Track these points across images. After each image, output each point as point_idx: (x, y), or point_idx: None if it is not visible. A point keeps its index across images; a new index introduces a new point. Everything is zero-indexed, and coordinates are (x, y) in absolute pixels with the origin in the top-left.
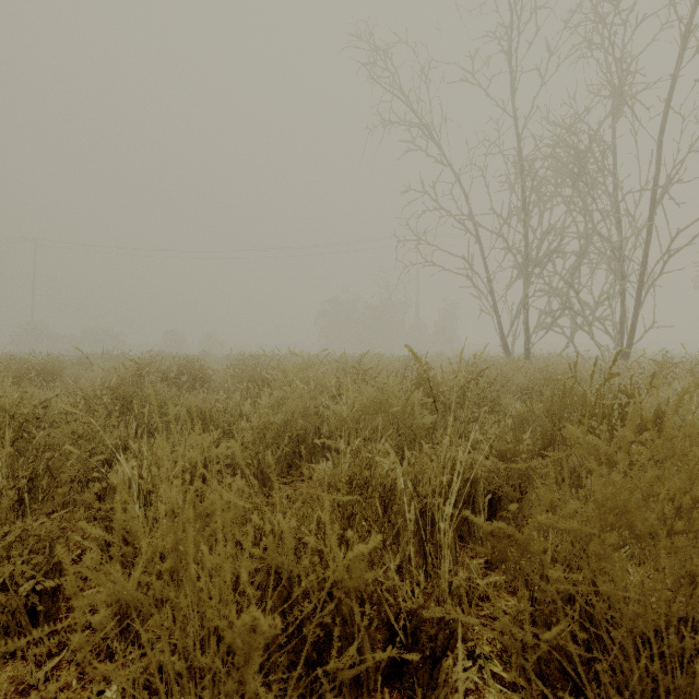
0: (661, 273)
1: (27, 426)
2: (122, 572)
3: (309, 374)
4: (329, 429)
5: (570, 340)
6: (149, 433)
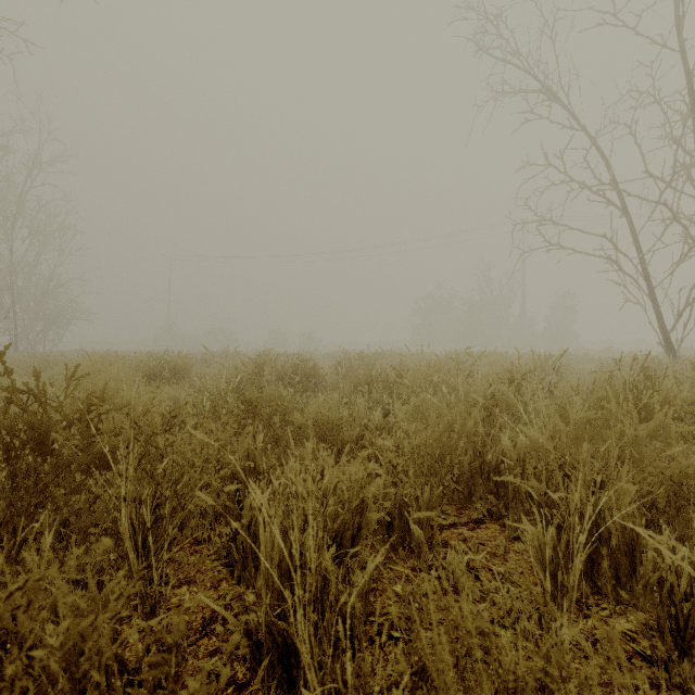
0: None
1: (155, 442)
2: (267, 680)
3: (444, 377)
4: (496, 456)
5: None
6: (273, 441)
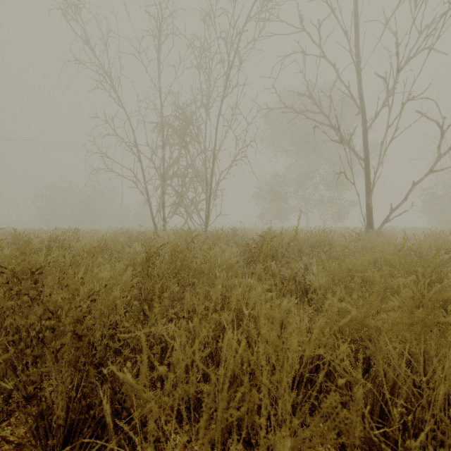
0: (216, 190)
1: None
2: None
3: None
4: None
5: (186, 220)
6: None
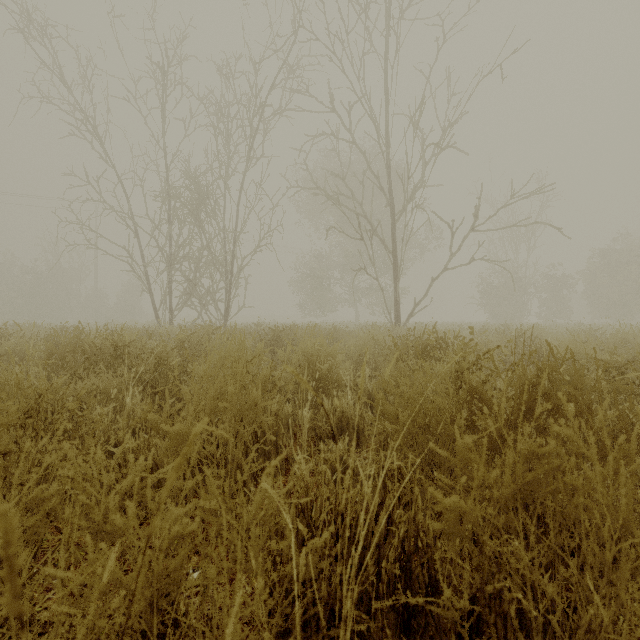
0: (238, 278)
1: None
2: None
3: None
4: None
5: (200, 314)
6: None
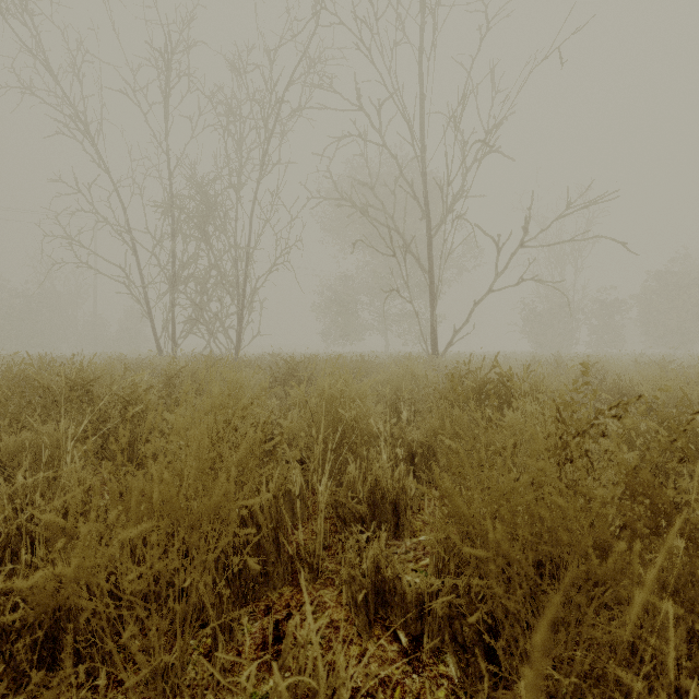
0: (252, 302)
1: None
2: None
3: None
4: None
5: (208, 342)
6: None
